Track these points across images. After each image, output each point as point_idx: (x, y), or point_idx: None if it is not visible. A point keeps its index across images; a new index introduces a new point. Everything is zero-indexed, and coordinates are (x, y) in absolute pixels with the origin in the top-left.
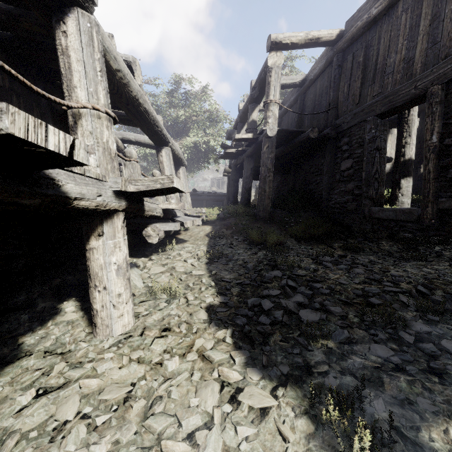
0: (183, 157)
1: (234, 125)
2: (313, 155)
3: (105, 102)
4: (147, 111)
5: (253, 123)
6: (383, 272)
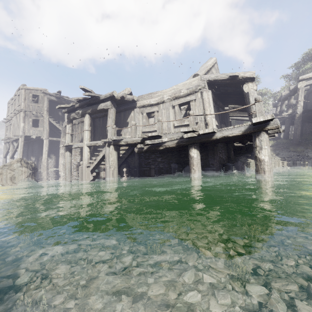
0: None
1: (278, 100)
2: None
3: None
4: None
5: (290, 105)
6: None
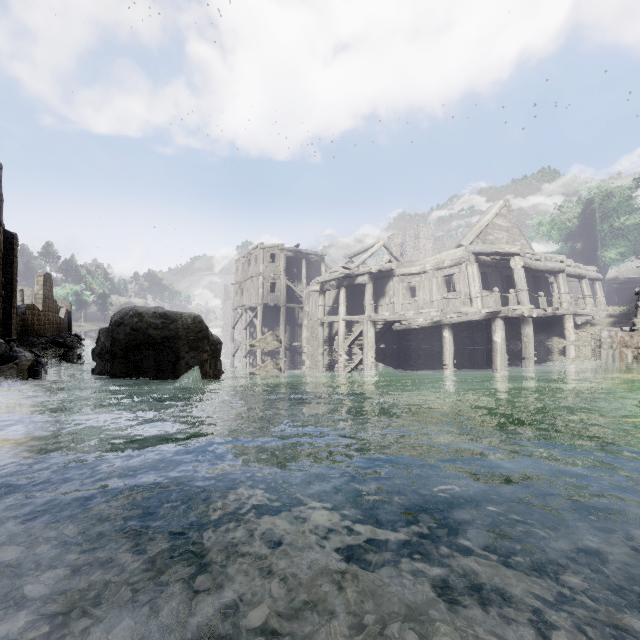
0: (598, 277)
1: None
2: None
3: (567, 291)
4: (575, 274)
5: None
6: None
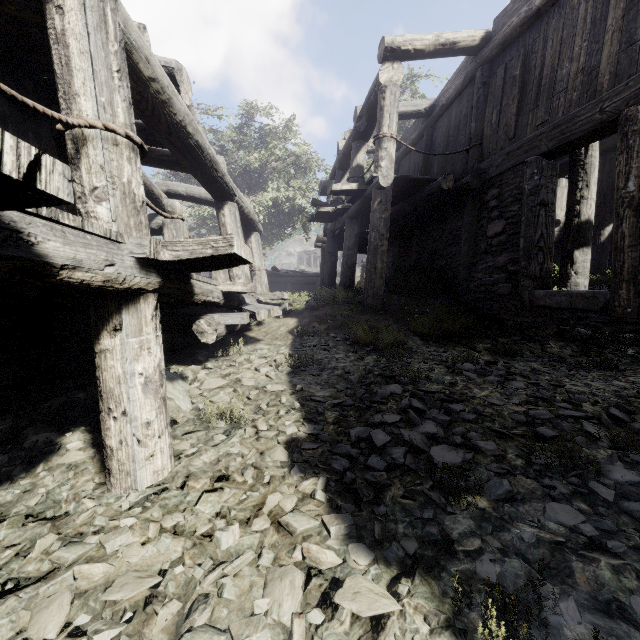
0: (256, 219)
1: (331, 173)
2: (445, 215)
3: (126, 119)
4: (201, 147)
5: (358, 170)
6: (555, 387)
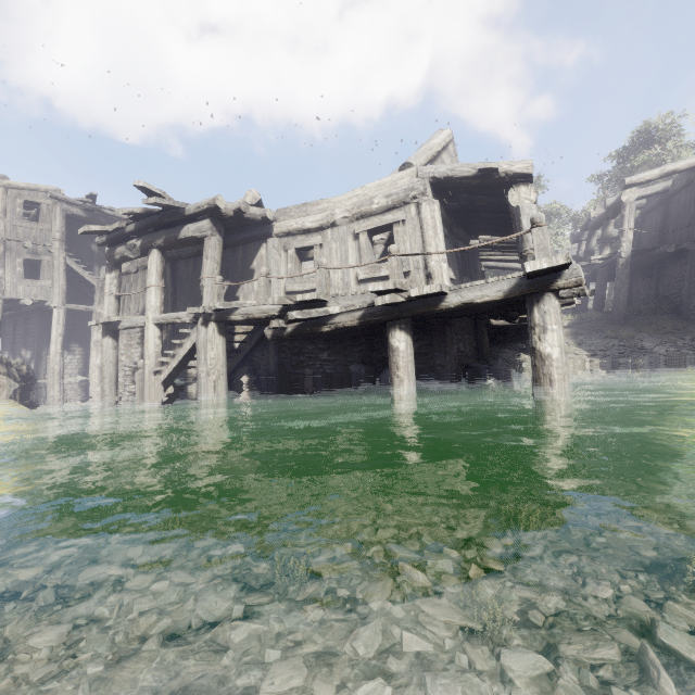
0: None
1: (582, 228)
2: (676, 261)
3: None
4: None
5: (607, 238)
6: None
